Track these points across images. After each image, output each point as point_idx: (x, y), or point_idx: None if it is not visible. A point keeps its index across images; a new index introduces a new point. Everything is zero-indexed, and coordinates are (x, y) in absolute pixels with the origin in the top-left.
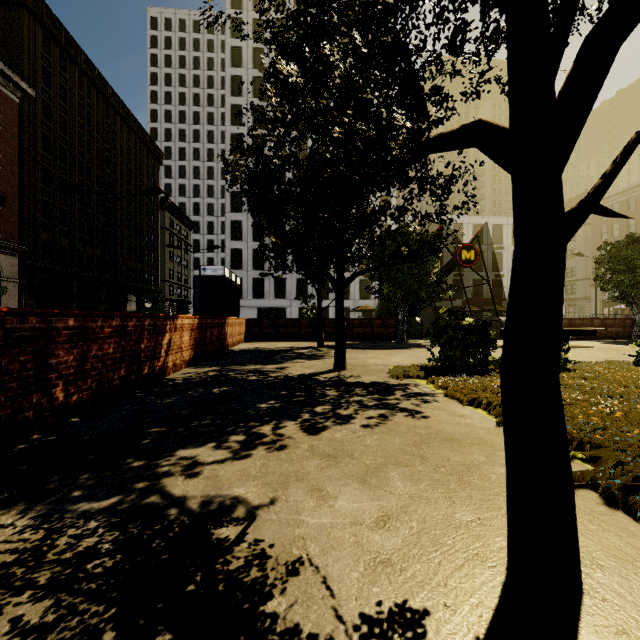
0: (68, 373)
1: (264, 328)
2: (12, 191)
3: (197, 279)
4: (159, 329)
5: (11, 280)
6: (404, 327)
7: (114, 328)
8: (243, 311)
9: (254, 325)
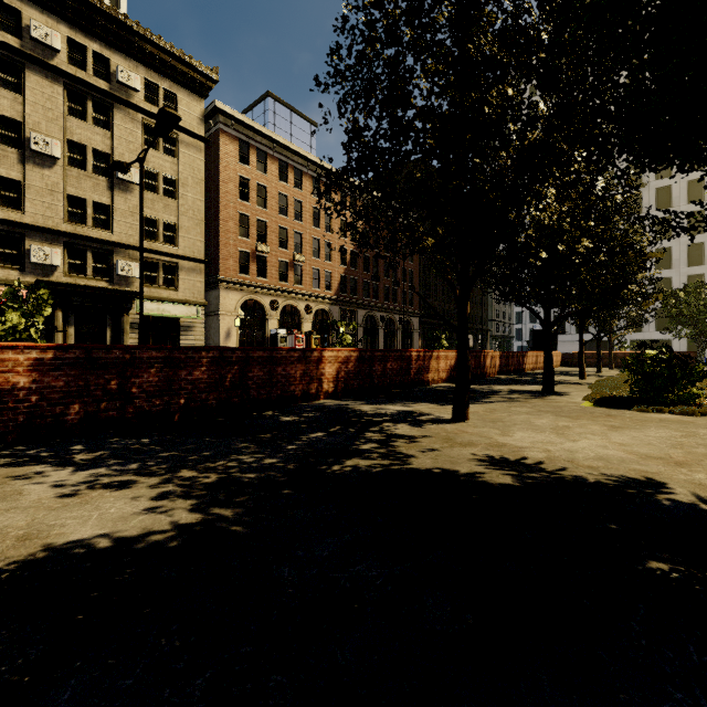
0: (511, 364)
1: (575, 359)
2: (417, 281)
3: (531, 332)
4: (523, 356)
5: (416, 331)
6: (701, 359)
7: (516, 355)
8: (566, 345)
9: (567, 357)
